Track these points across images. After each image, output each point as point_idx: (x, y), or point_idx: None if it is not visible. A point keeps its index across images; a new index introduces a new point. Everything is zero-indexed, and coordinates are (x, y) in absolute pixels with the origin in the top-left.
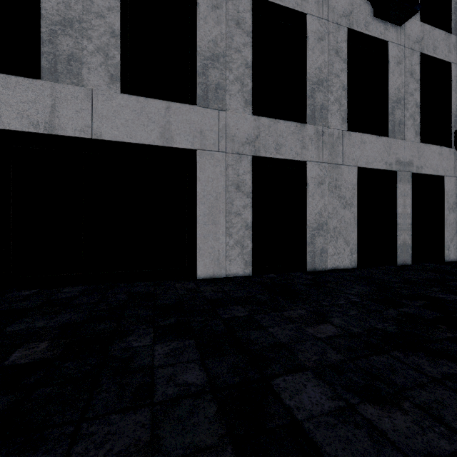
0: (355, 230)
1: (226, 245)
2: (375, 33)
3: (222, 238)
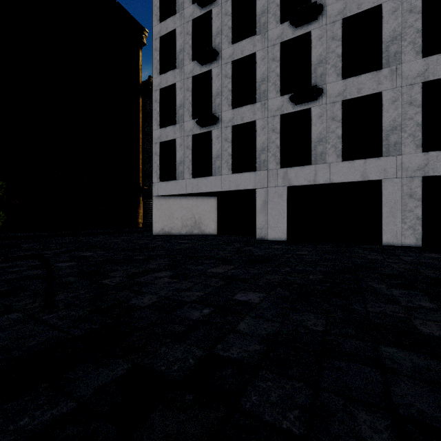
0: None
1: (401, 228)
2: None
3: (398, 224)
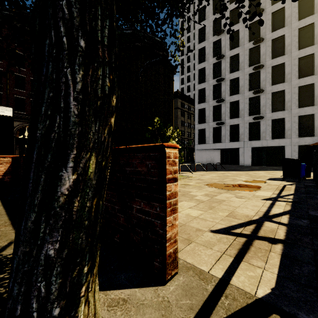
0: None
1: None
2: None
3: None
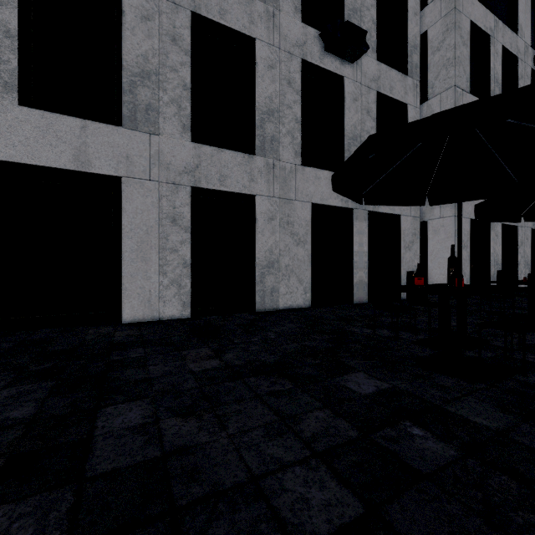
0: (309, 269)
1: (159, 284)
2: (330, 67)
3: (154, 276)
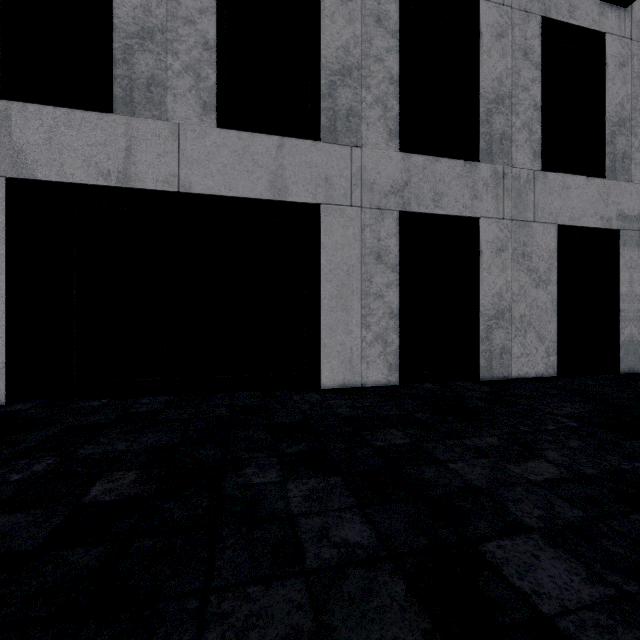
0: (553, 320)
1: (361, 340)
2: (584, 21)
3: (356, 330)
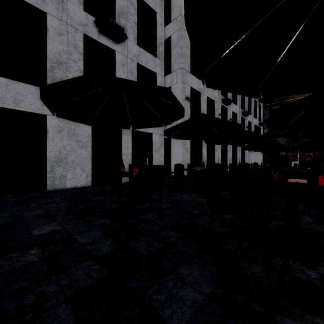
0: (90, 163)
1: None
2: (106, 43)
3: None
